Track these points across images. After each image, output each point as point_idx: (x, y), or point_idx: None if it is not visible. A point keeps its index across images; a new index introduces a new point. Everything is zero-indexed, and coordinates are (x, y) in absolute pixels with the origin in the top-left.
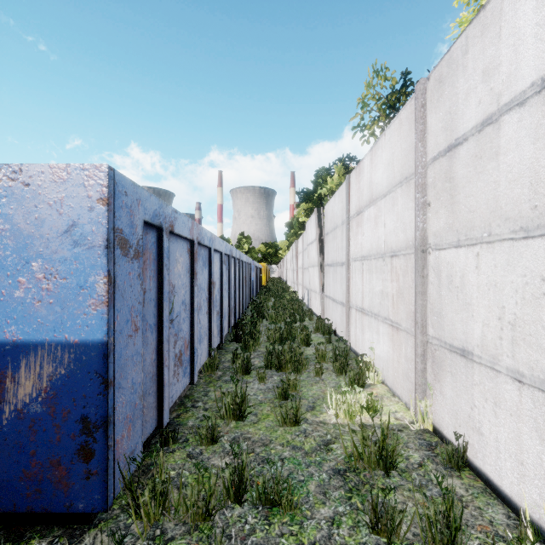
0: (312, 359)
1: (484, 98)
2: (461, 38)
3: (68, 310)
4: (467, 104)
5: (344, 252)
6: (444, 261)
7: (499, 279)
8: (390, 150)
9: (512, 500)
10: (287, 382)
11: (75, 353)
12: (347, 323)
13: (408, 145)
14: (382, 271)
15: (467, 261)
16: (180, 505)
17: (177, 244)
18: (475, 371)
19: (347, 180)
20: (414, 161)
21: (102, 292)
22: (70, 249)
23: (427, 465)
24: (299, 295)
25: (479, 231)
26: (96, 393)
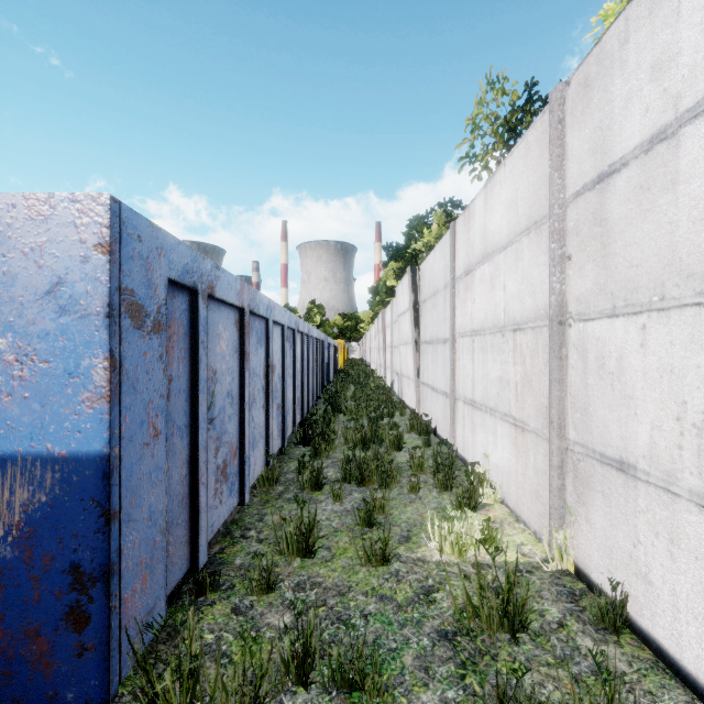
0: (406, 469)
1: (653, 104)
2: (617, 22)
3: (51, 408)
4: (627, 114)
5: (447, 325)
6: (591, 336)
7: (677, 362)
8: (512, 185)
9: (698, 682)
10: (372, 502)
11: (61, 472)
12: (451, 419)
13: (538, 177)
14: (501, 350)
15: (627, 337)
16: (218, 688)
17: (220, 314)
18: (640, 493)
19: (451, 228)
20: (547, 199)
21: (101, 382)
22: (54, 318)
23: (571, 625)
24: (387, 382)
25: (646, 293)
26: (93, 531)
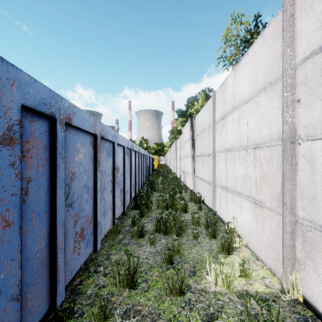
0: (190, 224)
1: None
2: None
3: None
4: None
5: (210, 147)
6: (319, 150)
7: None
8: (253, 64)
9: None
10: (172, 247)
11: None
12: (213, 196)
13: (273, 55)
14: (245, 159)
15: None
16: None
17: (78, 136)
18: None
19: (213, 95)
20: (280, 67)
21: None
22: None
23: None
24: (177, 175)
25: None
26: None
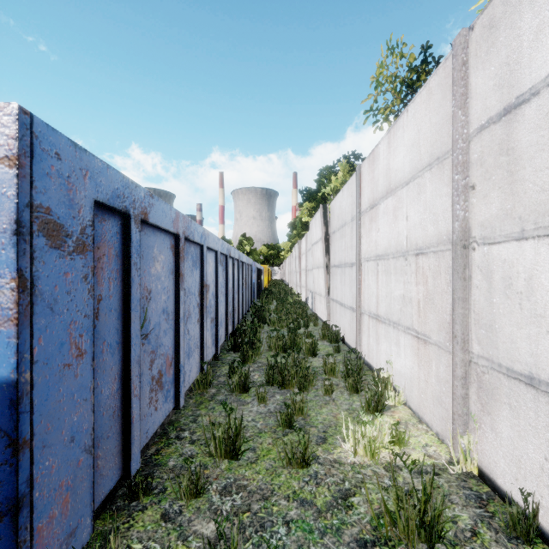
0: (320, 373)
1: None
2: None
3: None
4: (537, 45)
5: (354, 251)
6: (497, 258)
7: None
8: (415, 128)
9: None
10: (292, 405)
11: None
12: (357, 330)
13: (440, 117)
14: (404, 272)
15: (537, 258)
16: None
17: (155, 238)
18: None
19: (357, 170)
20: (449, 136)
21: (8, 303)
22: None
23: (484, 533)
24: (302, 298)
25: None
26: None
